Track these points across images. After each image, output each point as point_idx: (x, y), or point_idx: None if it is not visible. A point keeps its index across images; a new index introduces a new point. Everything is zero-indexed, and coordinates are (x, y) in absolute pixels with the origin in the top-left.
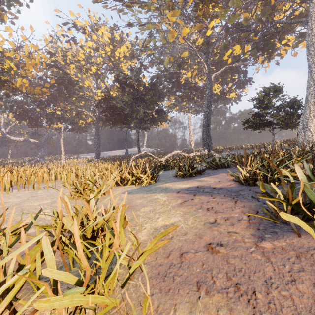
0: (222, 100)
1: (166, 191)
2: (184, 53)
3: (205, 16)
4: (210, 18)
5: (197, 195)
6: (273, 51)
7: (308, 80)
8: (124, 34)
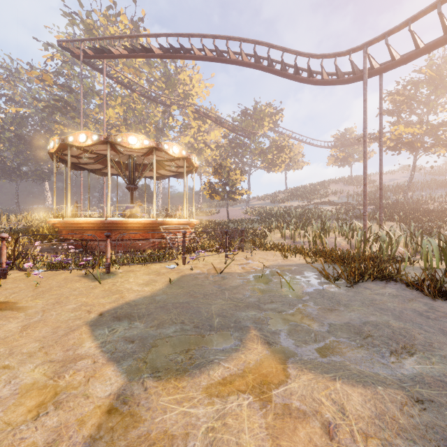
0: None
1: None
2: None
3: None
4: None
5: None
6: None
7: (158, 187)
8: None
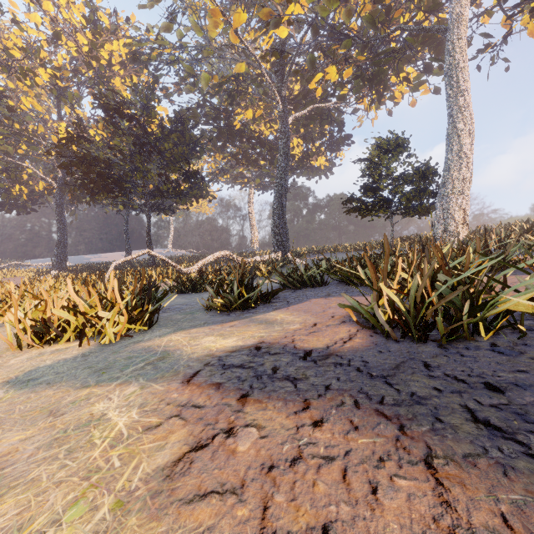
0: (305, 168)
1: (153, 372)
2: (239, 66)
3: None
4: None
5: (251, 395)
6: (386, 90)
7: (449, 131)
8: (121, 19)
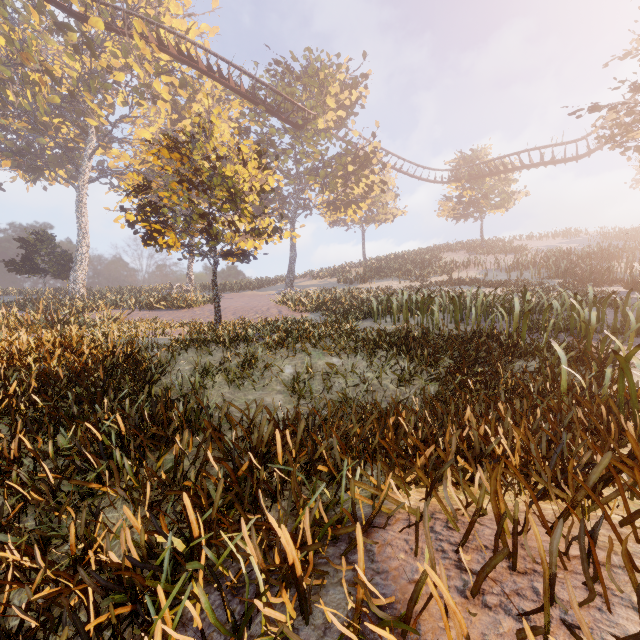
0: None
1: None
2: None
3: None
4: None
5: None
6: (41, 176)
7: (78, 241)
8: None
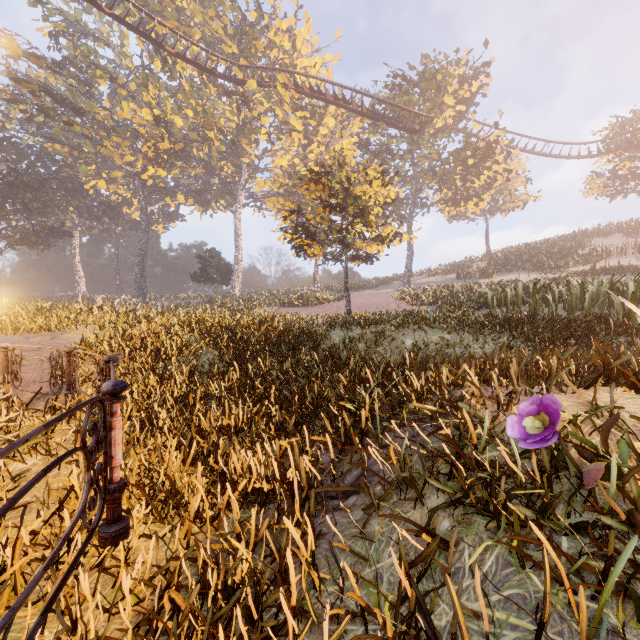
0: None
1: None
2: (117, 173)
3: (158, 163)
4: (163, 166)
5: None
6: (210, 207)
7: (235, 255)
8: None
